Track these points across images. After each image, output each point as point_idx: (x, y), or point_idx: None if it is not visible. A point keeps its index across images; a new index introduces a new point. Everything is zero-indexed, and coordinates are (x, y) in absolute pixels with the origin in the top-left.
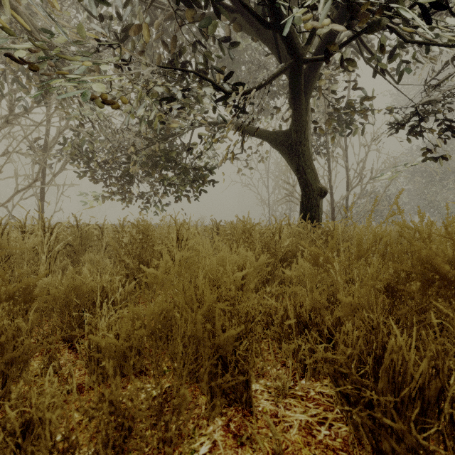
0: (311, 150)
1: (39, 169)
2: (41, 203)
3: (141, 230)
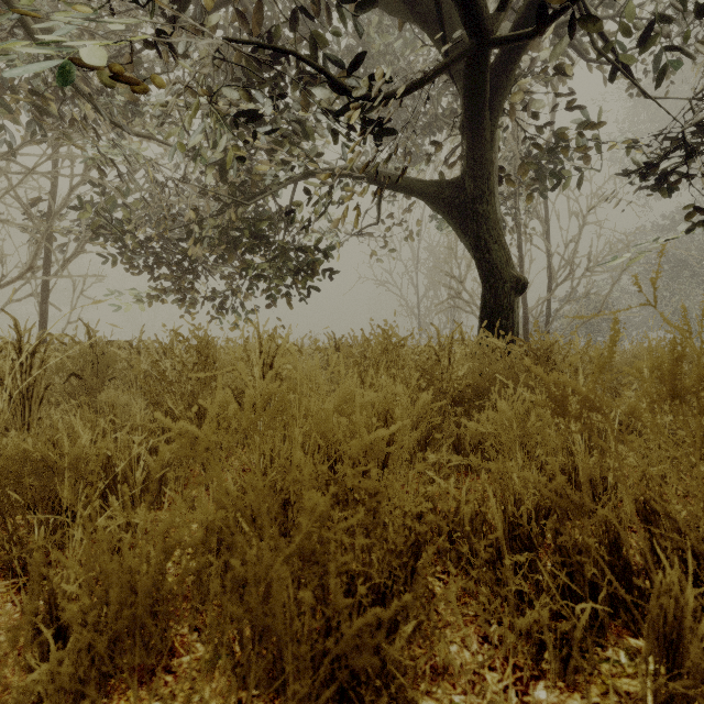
0: (498, 211)
1: (36, 249)
2: (43, 308)
3: (194, 347)
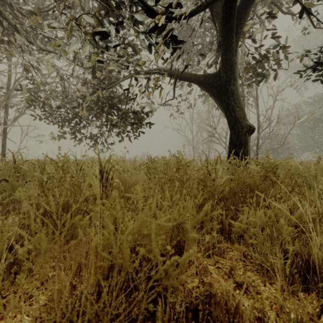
0: (239, 90)
1: None
2: (3, 142)
3: (60, 167)
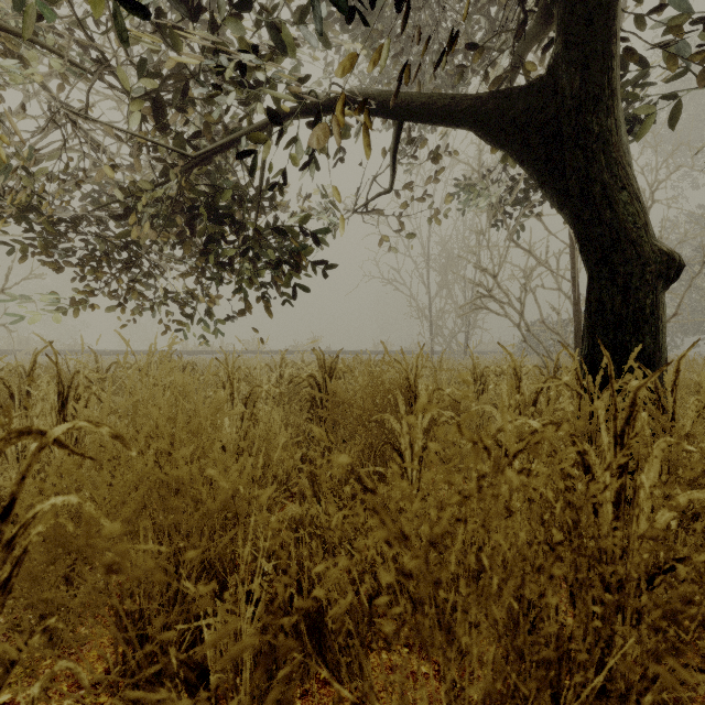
0: (623, 132)
1: None
2: None
3: None
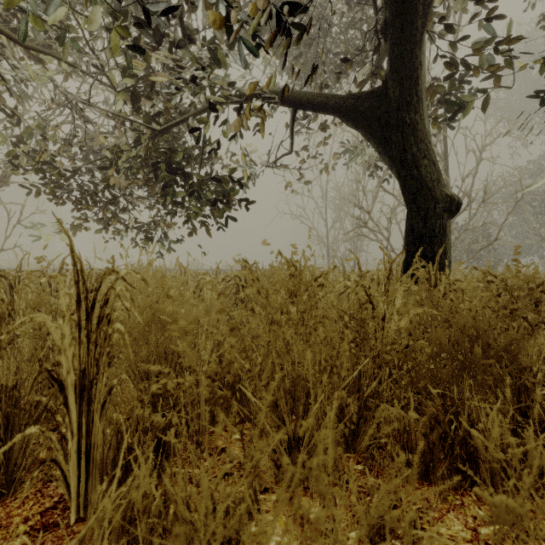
0: (427, 122)
1: None
2: None
3: None
